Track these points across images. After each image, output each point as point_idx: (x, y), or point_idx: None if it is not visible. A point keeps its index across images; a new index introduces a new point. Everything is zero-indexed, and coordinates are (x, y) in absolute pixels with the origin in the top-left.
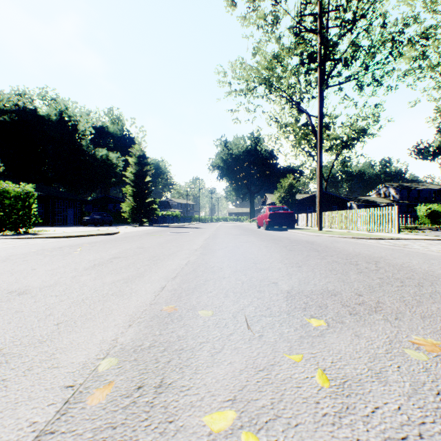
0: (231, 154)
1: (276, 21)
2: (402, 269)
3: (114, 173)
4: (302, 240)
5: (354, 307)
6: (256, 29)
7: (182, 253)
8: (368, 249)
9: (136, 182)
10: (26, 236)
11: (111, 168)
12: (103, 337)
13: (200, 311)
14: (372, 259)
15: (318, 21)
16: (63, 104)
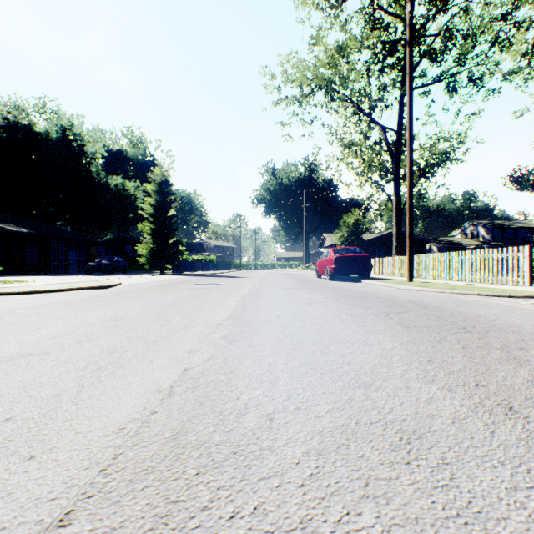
0: (281, 183)
1: None
2: None
3: (132, 207)
4: (402, 300)
5: None
6: (315, 10)
7: (185, 335)
8: None
9: (156, 217)
10: None
11: (128, 201)
12: None
13: None
14: None
15: None
16: (66, 118)
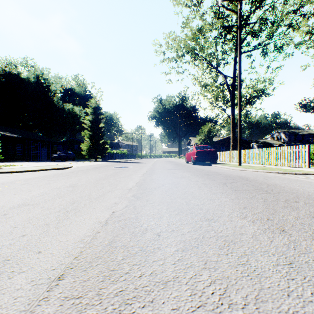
0: (165, 108)
1: (200, 1)
2: None
3: (77, 122)
4: (233, 176)
5: None
6: (185, 7)
7: (112, 195)
8: None
9: (92, 128)
10: None
11: (75, 118)
12: None
13: None
14: None
15: None
16: (39, 70)
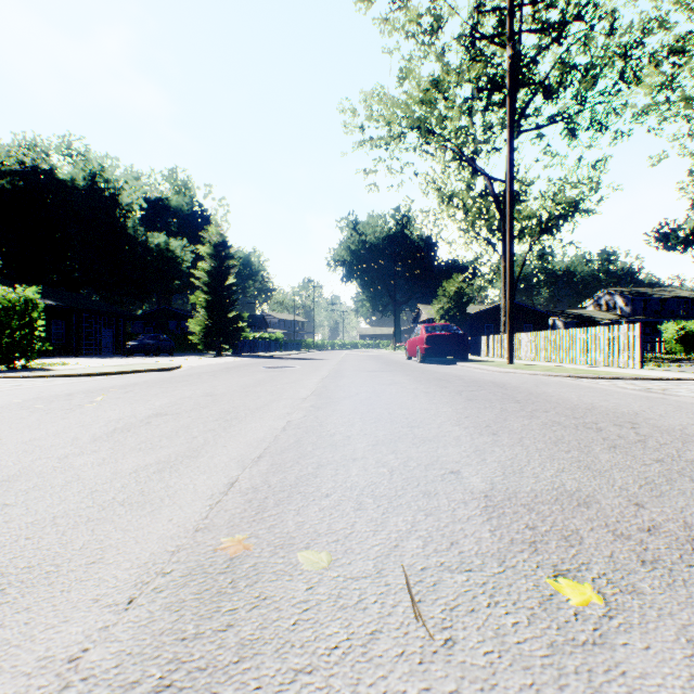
0: (364, 241)
1: (437, 26)
2: (689, 439)
3: (177, 271)
4: (484, 381)
5: (642, 541)
6: (405, 39)
7: (279, 405)
8: (606, 398)
9: (212, 286)
10: (22, 373)
11: (173, 264)
12: (48, 650)
13: (302, 554)
14: (622, 418)
15: (507, 21)
16: (95, 162)
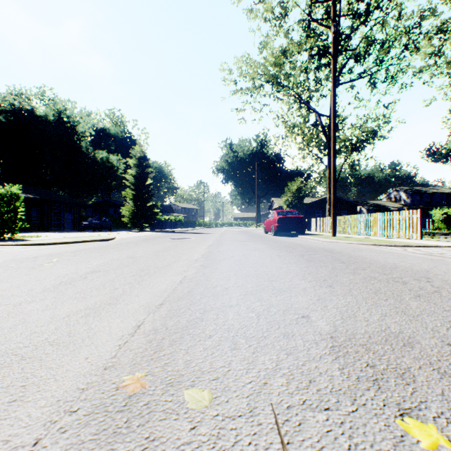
0: (237, 156)
1: (285, 14)
2: None
3: (114, 176)
4: (318, 248)
5: None
6: (263, 22)
7: (178, 264)
8: (403, 260)
9: (137, 185)
10: (7, 242)
11: (111, 171)
12: None
13: (188, 393)
14: (418, 274)
15: (332, 9)
16: (61, 104)
